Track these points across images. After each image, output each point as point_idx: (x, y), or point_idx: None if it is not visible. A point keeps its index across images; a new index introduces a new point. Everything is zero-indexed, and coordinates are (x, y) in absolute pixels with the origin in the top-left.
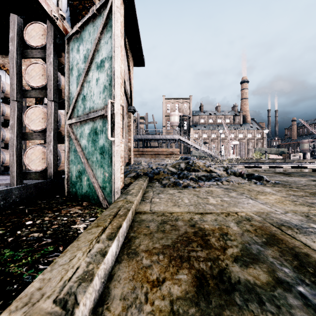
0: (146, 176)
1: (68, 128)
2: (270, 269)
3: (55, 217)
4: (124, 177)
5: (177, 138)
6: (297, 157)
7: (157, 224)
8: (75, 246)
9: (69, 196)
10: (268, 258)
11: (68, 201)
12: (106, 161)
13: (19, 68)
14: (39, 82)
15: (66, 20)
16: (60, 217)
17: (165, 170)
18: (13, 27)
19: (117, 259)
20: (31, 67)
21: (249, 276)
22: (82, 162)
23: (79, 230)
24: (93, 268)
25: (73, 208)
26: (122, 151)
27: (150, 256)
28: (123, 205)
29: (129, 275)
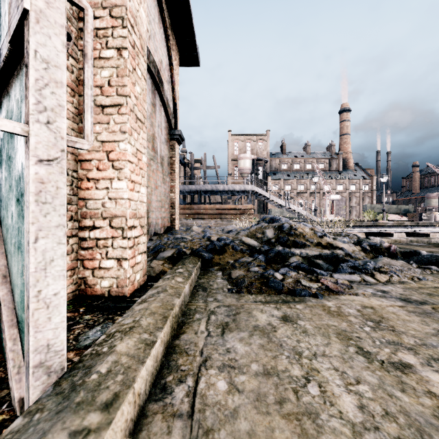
0: (196, 258)
1: None
2: None
3: None
4: (151, 257)
5: (250, 189)
6: (431, 218)
7: None
8: None
9: None
10: None
11: None
12: None
13: None
14: None
15: None
16: None
17: (235, 242)
18: None
19: None
20: None
21: None
22: None
23: None
24: None
25: None
26: (142, 203)
27: None
28: None
29: None
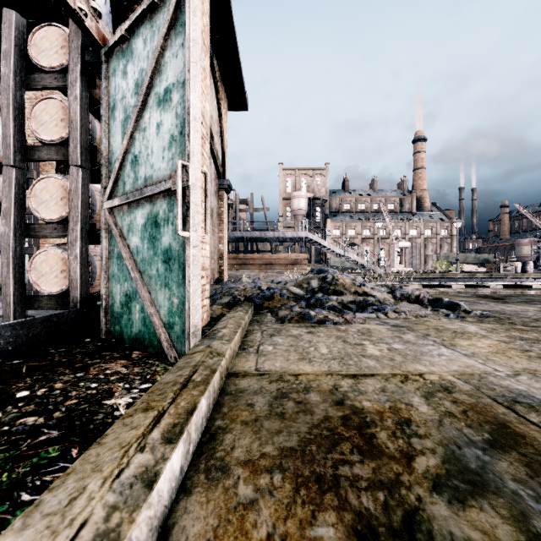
0: (249, 303)
1: (107, 216)
2: (516, 511)
3: (75, 383)
4: (210, 304)
5: (303, 235)
6: (511, 269)
7: (269, 399)
8: (92, 459)
9: (109, 340)
10: (506, 483)
11: (106, 350)
12: (174, 276)
13: (20, 108)
14: (55, 133)
15: (105, 20)
16: (85, 381)
17: (283, 291)
18: (7, 32)
19: (184, 484)
20: (41, 105)
21: (473, 530)
22: (132, 277)
23: (118, 410)
24: (120, 524)
25: (113, 363)
26: (207, 258)
27: (255, 476)
28: (203, 361)
29: (207, 527)
